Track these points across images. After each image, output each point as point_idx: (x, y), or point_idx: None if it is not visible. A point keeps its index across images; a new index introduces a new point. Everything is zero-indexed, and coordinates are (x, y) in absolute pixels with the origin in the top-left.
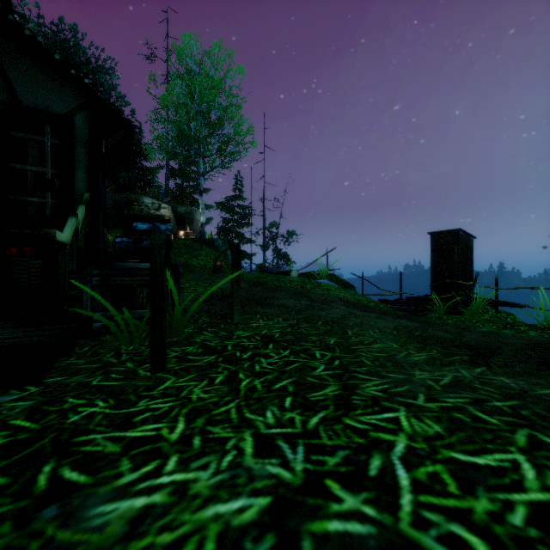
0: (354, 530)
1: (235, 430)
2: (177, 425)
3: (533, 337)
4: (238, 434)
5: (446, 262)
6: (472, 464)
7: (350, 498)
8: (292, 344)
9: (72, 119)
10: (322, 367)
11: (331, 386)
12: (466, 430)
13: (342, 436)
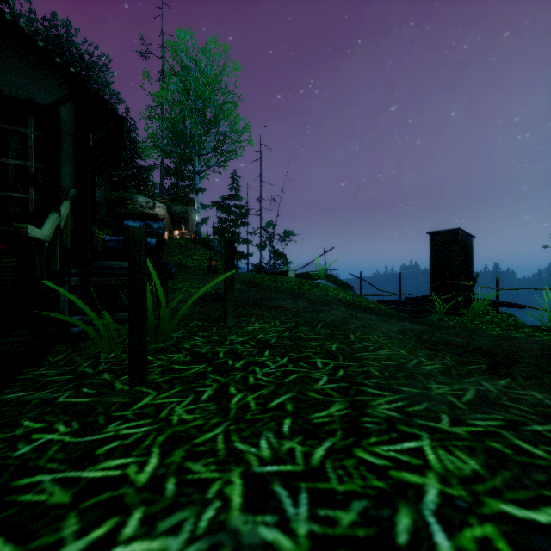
0: None
1: (221, 467)
2: (149, 460)
3: (548, 341)
4: (224, 474)
5: (445, 262)
6: (532, 523)
7: None
8: (290, 350)
9: (57, 110)
10: (325, 378)
11: (336, 403)
12: (510, 468)
13: (356, 478)
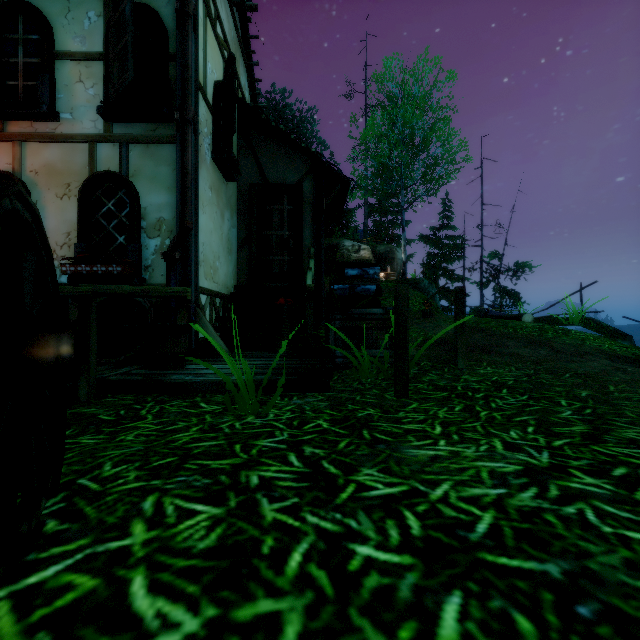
0: (591, 489)
1: (484, 436)
2: (435, 428)
3: None
4: (487, 438)
5: None
6: None
7: (590, 479)
8: (530, 391)
9: (302, 185)
10: (569, 412)
11: (578, 426)
12: None
13: (587, 454)
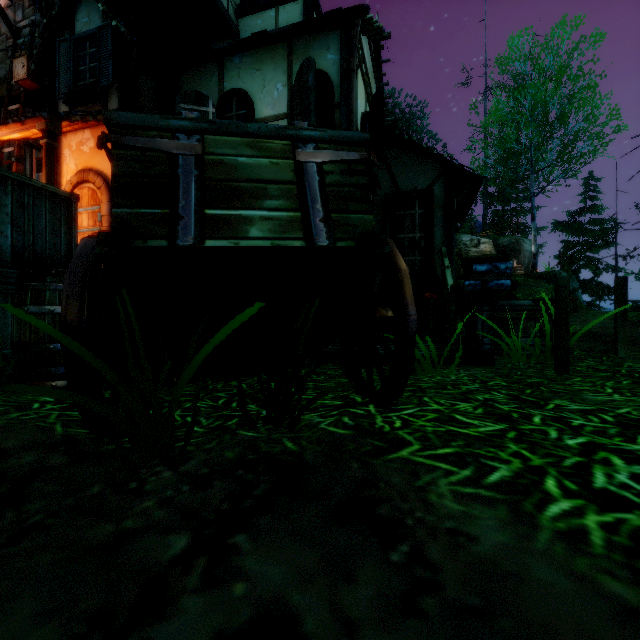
0: None
1: None
2: (606, 389)
3: None
4: None
5: None
6: None
7: None
8: None
9: (433, 189)
10: None
11: None
12: None
13: None
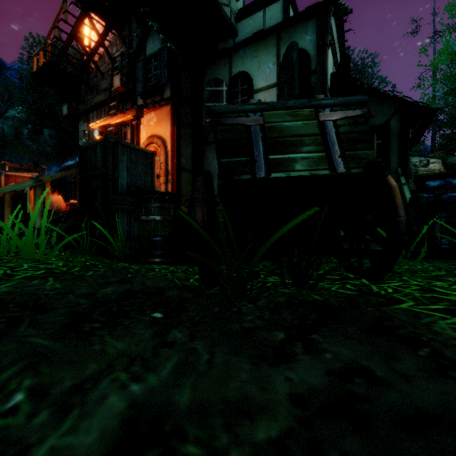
0: None
1: None
2: None
3: None
4: None
5: None
6: None
7: None
8: None
9: (389, 124)
10: None
11: None
12: None
13: None
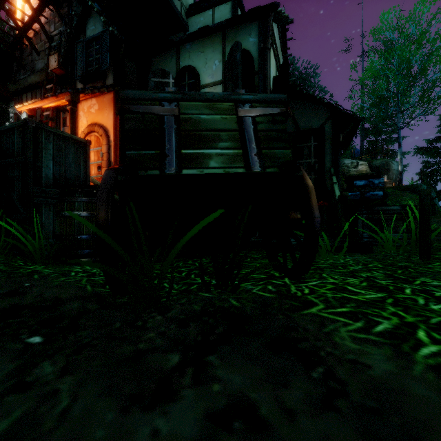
0: None
1: None
2: None
3: None
4: None
5: None
6: None
7: None
8: None
9: (324, 128)
10: None
11: None
12: None
13: None
